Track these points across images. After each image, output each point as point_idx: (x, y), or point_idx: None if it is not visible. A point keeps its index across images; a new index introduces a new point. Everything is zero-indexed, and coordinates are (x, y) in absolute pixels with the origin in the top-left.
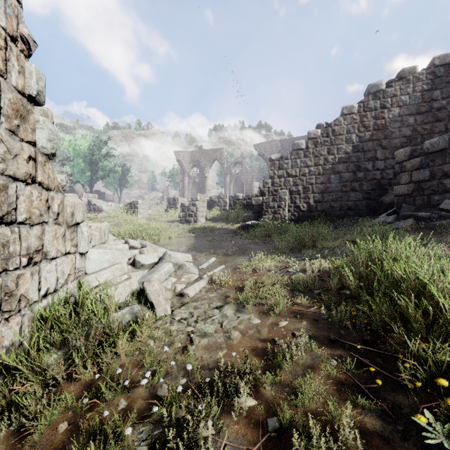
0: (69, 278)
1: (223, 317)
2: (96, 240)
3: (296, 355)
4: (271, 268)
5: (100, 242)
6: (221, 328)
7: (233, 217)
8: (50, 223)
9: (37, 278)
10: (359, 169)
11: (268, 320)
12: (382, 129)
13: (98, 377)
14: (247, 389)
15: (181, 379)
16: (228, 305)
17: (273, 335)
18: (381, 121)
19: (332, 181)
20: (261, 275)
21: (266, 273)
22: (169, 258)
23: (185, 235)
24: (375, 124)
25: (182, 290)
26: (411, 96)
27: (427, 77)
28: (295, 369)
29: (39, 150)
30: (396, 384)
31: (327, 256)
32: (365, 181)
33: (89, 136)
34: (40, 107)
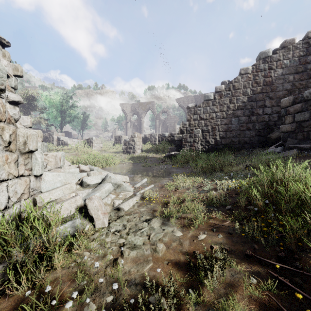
0: (23, 197)
1: (150, 229)
2: (52, 165)
3: (216, 270)
4: (189, 187)
5: (55, 167)
6: (149, 240)
7: (161, 149)
8: None
9: None
10: (253, 113)
11: (189, 233)
12: (270, 84)
13: (29, 295)
14: None
15: (108, 295)
16: (155, 218)
17: (194, 248)
18: (269, 79)
19: (232, 122)
20: (182, 193)
21: (185, 191)
22: (110, 179)
23: (126, 162)
24: (264, 81)
25: (118, 205)
26: (291, 60)
27: (302, 46)
28: (217, 287)
29: None
30: None
31: (232, 177)
32: (257, 123)
33: (60, 93)
34: (12, 63)
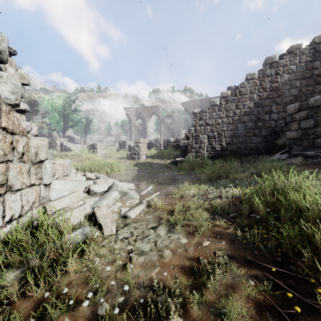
0: (34, 205)
1: (157, 237)
2: (59, 174)
3: (218, 274)
4: (194, 195)
5: (62, 175)
6: (155, 247)
7: (166, 155)
8: (14, 161)
9: (1, 208)
10: (259, 119)
11: (194, 239)
12: (276, 90)
13: (48, 296)
14: (177, 314)
15: (119, 297)
16: (161, 226)
17: (198, 254)
18: (275, 84)
19: (239, 128)
20: (187, 201)
21: (191, 198)
22: (116, 187)
23: (130, 169)
24: (271, 86)
25: (125, 213)
26: (298, 66)
27: (309, 52)
28: (218, 288)
29: (3, 101)
30: (310, 308)
31: (237, 185)
32: (263, 129)
33: (62, 97)
34: (18, 72)
